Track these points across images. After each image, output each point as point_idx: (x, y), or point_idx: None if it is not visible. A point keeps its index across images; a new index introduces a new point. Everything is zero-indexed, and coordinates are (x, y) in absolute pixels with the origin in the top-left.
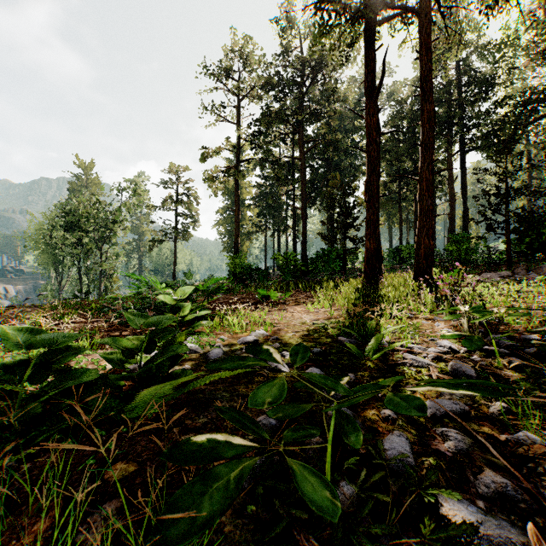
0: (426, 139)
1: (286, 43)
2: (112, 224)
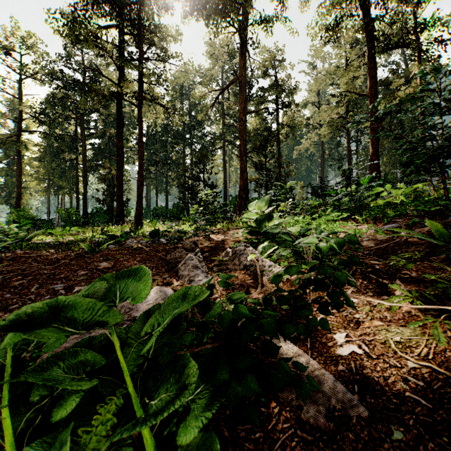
0: (140, 163)
1: (69, 51)
2: None
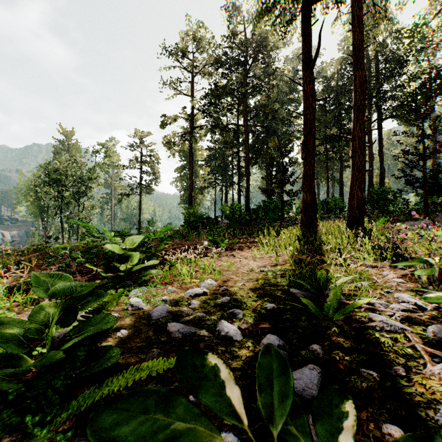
0: (359, 102)
1: (232, 28)
2: (88, 181)
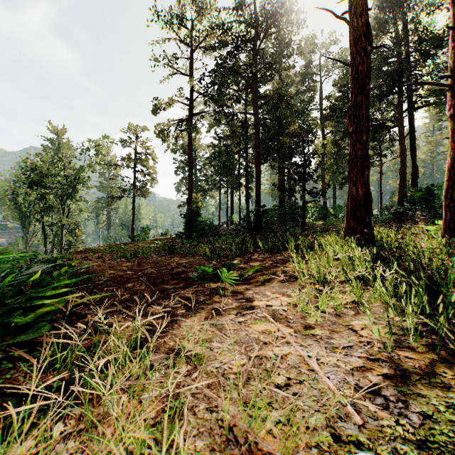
0: None
1: None
2: (74, 182)
